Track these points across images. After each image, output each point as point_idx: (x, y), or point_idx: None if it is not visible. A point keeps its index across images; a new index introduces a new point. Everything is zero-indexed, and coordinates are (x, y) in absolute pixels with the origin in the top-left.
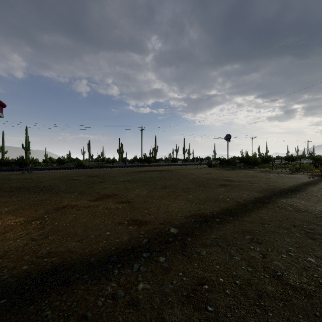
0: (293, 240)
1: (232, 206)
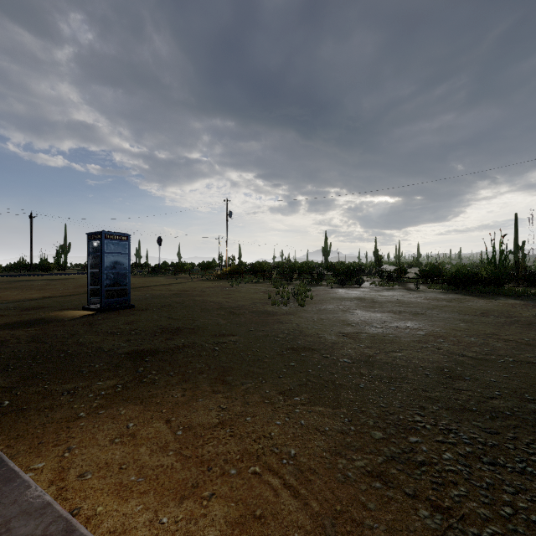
0: (82, 297)
1: (79, 293)
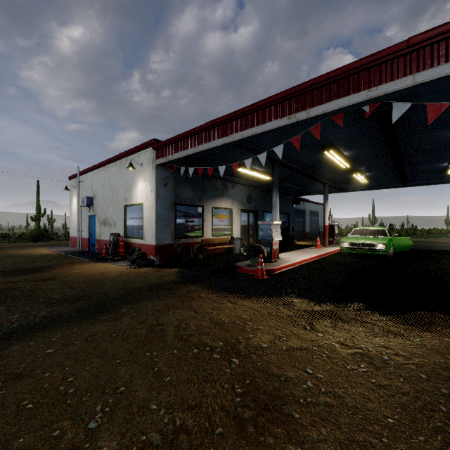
0: None
1: None
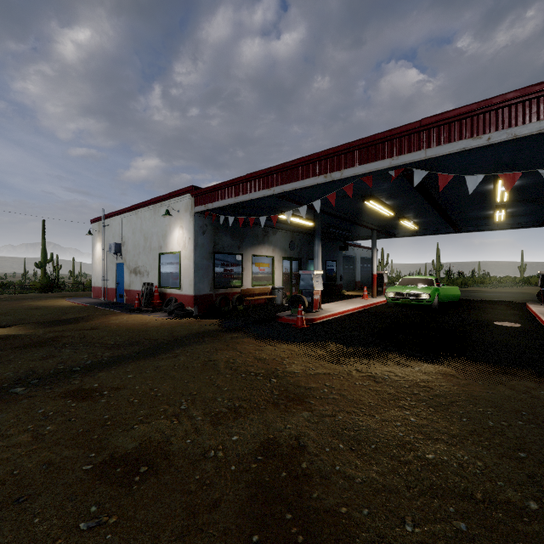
0: None
1: None
